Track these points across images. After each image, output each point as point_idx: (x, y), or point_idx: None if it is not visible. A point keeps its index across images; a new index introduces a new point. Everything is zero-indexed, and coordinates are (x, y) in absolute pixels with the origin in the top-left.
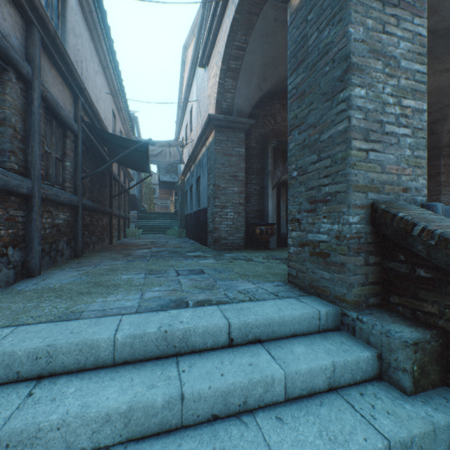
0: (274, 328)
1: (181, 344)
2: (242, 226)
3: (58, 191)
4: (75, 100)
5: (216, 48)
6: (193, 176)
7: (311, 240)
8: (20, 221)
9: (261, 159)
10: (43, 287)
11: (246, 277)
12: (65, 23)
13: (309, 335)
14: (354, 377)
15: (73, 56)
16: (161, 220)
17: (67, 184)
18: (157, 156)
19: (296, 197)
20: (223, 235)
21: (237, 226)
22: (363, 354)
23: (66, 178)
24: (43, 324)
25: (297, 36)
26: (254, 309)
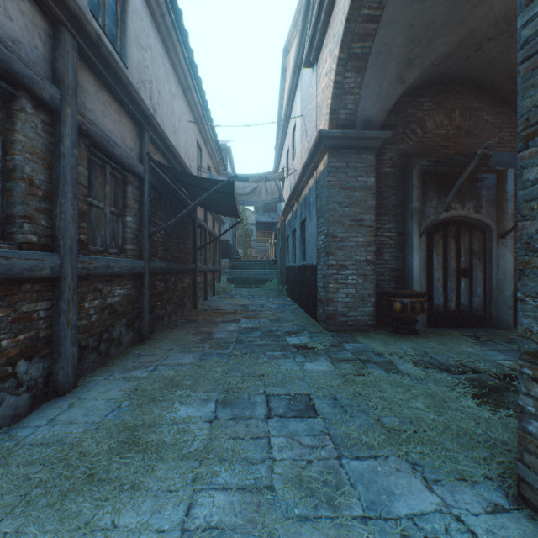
0: None
1: None
2: (371, 295)
3: (110, 260)
4: (140, 132)
5: (331, 31)
6: (295, 218)
7: None
8: (41, 317)
9: (399, 191)
10: (51, 440)
11: (402, 446)
12: (125, 31)
13: None
14: None
15: (137, 75)
16: (257, 270)
17: (128, 246)
18: (249, 195)
19: None
20: (341, 309)
21: (362, 295)
22: None
23: (126, 239)
24: None
25: None
26: None
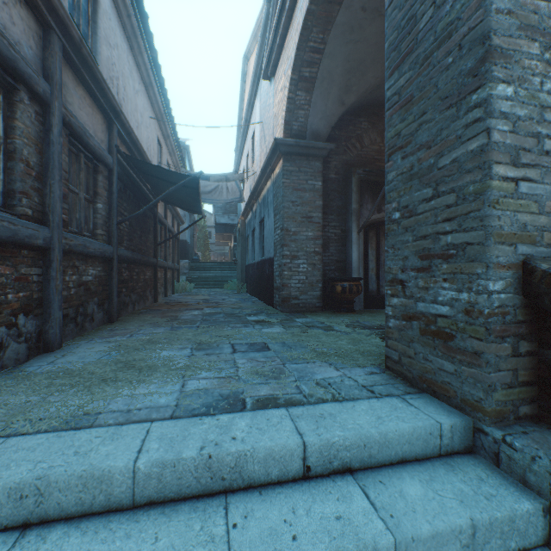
0: (372, 450)
1: (232, 475)
2: (319, 281)
3: (86, 241)
4: (109, 126)
5: (285, 53)
6: (255, 218)
7: (423, 313)
8: (34, 281)
9: (342, 195)
10: (59, 369)
11: (325, 357)
12: (96, 30)
13: (424, 462)
14: (505, 544)
15: (106, 71)
16: (217, 271)
17: (99, 231)
18: (211, 193)
19: (398, 249)
20: (294, 293)
21: (311, 281)
22: (520, 505)
23: (97, 224)
24: (42, 435)
25: (399, 20)
26: (341, 417)
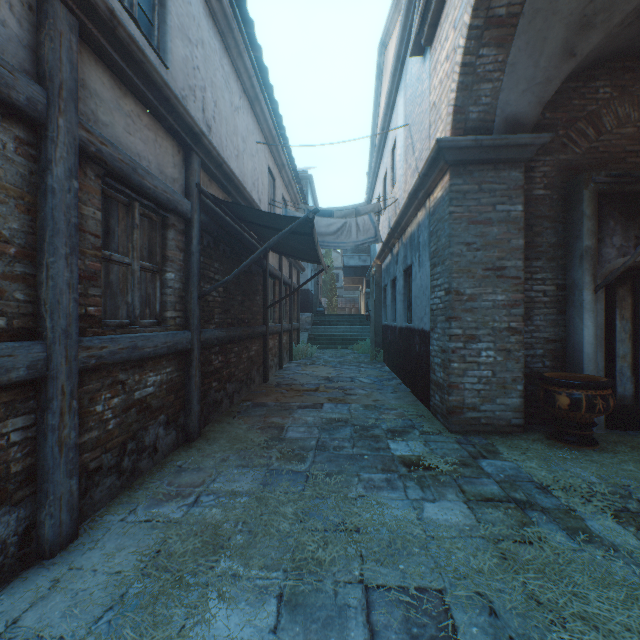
0: None
1: None
2: (516, 380)
3: (137, 338)
4: (187, 156)
5: None
6: (396, 263)
7: None
8: (13, 443)
9: (558, 223)
10: None
11: None
12: (164, 17)
13: None
14: None
15: (182, 78)
16: (345, 326)
17: (169, 313)
18: (335, 234)
19: None
20: (470, 399)
21: (502, 380)
22: None
23: (166, 303)
24: None
25: None
26: None
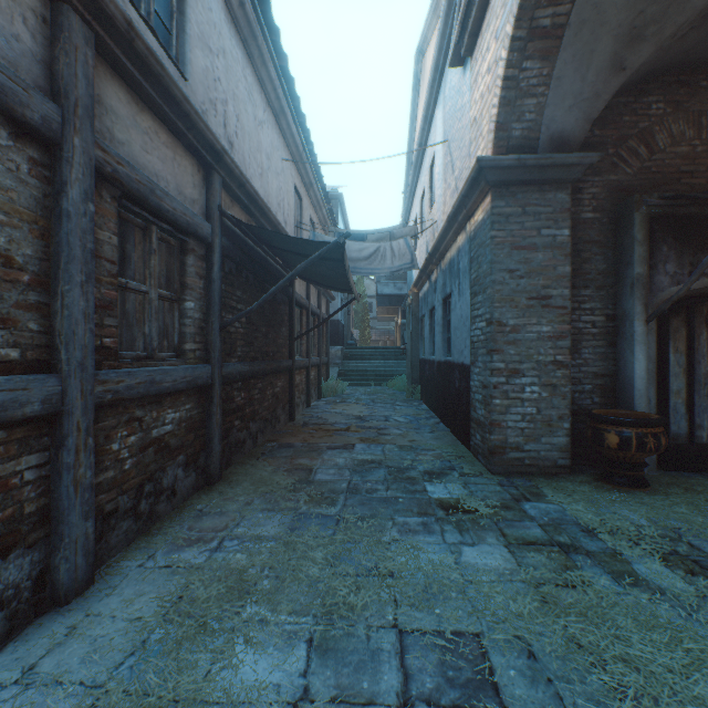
0: None
1: None
2: (563, 417)
3: (155, 372)
4: (207, 176)
5: None
6: (434, 292)
7: None
8: (26, 482)
9: (608, 249)
10: None
11: None
12: (183, 26)
13: None
14: None
15: (203, 91)
16: (379, 360)
17: (188, 345)
18: (368, 259)
19: None
20: (513, 438)
21: (548, 417)
22: None
23: (186, 334)
24: None
25: None
26: None
